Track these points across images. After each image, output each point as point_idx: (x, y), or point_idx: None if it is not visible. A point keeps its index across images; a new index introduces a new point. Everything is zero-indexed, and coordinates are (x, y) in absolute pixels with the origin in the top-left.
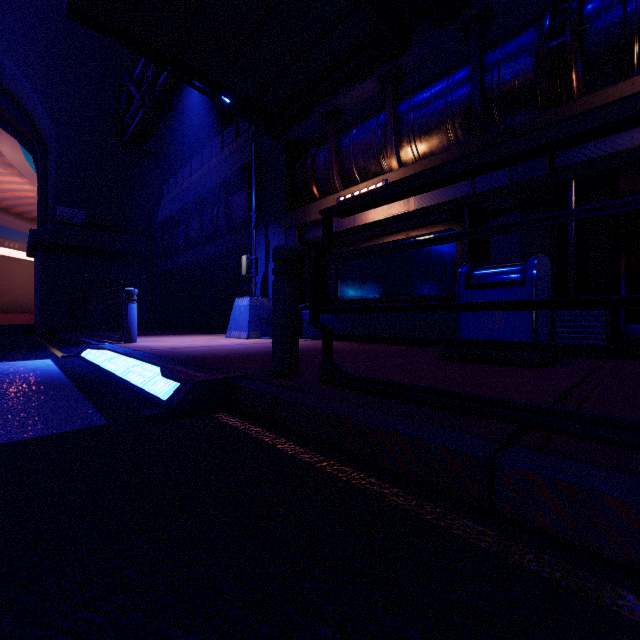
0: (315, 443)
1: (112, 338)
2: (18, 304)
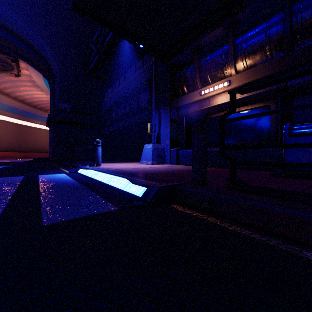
0: (250, 227)
1: (88, 164)
2: (40, 148)
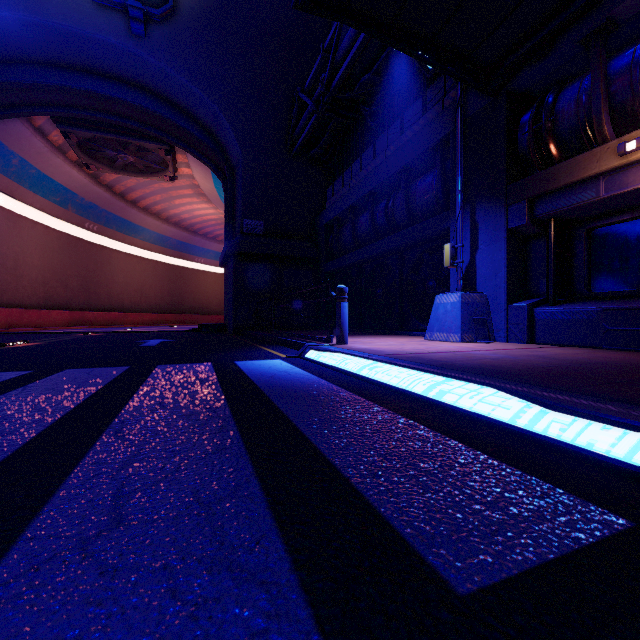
0: None
1: (314, 338)
2: (203, 307)
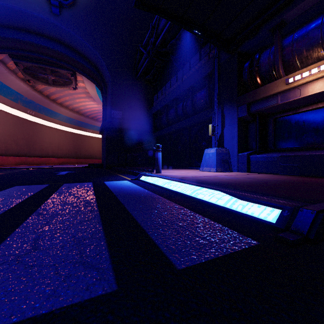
0: None
1: (145, 170)
2: (91, 155)
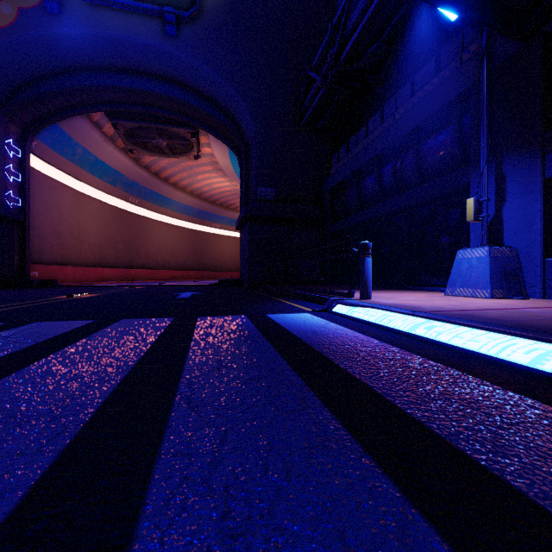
0: None
1: (332, 293)
2: (219, 265)
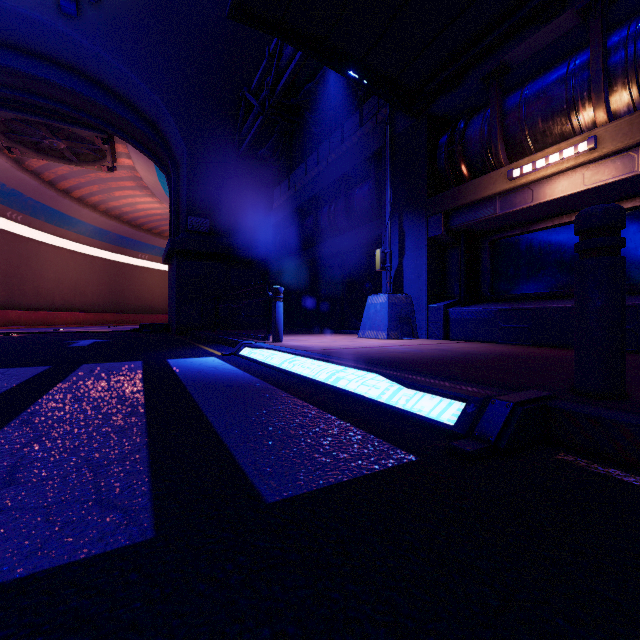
0: None
1: (253, 337)
2: (148, 306)
